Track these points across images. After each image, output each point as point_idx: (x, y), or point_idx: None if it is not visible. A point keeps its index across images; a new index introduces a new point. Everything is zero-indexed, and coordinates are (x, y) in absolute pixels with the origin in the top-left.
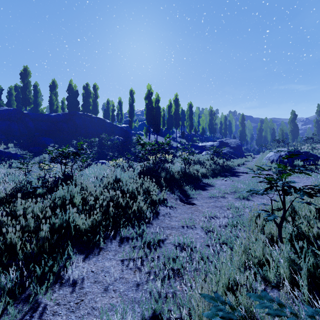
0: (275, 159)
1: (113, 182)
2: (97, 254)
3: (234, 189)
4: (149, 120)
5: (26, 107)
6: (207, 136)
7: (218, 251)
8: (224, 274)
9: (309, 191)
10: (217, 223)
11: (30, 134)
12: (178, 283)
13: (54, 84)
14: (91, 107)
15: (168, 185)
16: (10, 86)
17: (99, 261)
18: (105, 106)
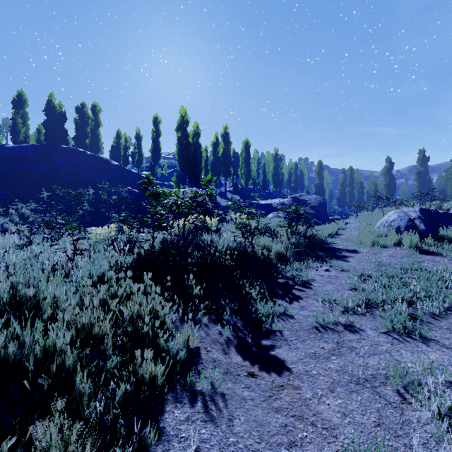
0: (403, 226)
1: (3, 311)
2: None
3: (364, 299)
4: (183, 163)
5: None
6: (270, 191)
7: None
8: None
9: None
10: None
11: None
12: None
13: (21, 98)
14: (89, 141)
15: (207, 289)
16: None
17: None
18: (114, 141)
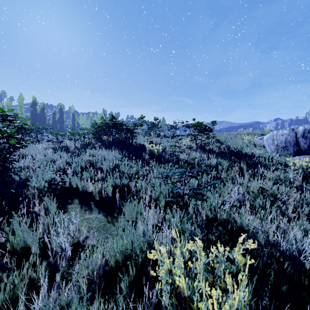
0: None
1: None
2: None
3: None
4: (33, 123)
5: None
6: None
7: None
8: None
9: None
10: None
11: None
12: None
13: None
14: None
15: None
16: None
17: None
18: None
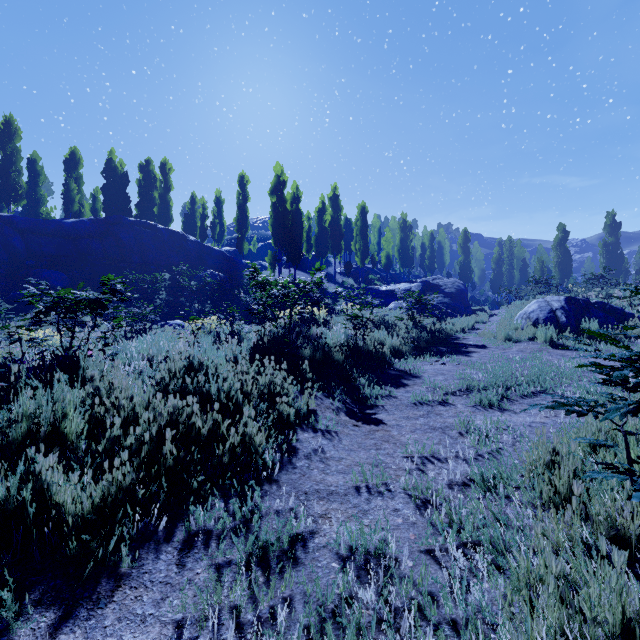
0: (542, 318)
1: (184, 373)
2: (104, 601)
3: (466, 385)
4: (278, 237)
5: (10, 206)
6: (396, 272)
7: (462, 574)
8: None
9: None
10: (441, 475)
11: (15, 263)
12: None
13: (74, 157)
14: (157, 209)
15: (318, 375)
16: None
17: (106, 632)
18: (187, 207)
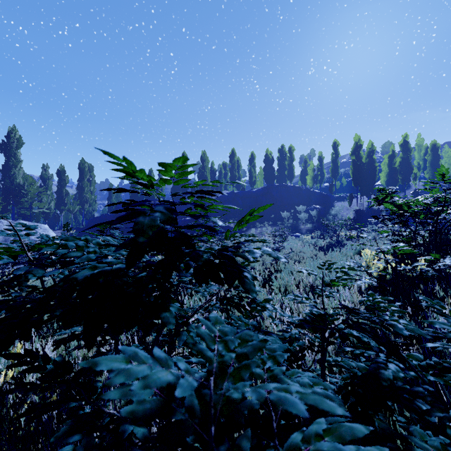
0: None
1: (299, 251)
2: None
3: None
4: (356, 181)
5: (233, 184)
6: None
7: None
8: None
9: None
10: None
11: (240, 211)
12: None
13: (252, 156)
14: (287, 172)
15: None
16: (220, 166)
17: None
18: (302, 166)
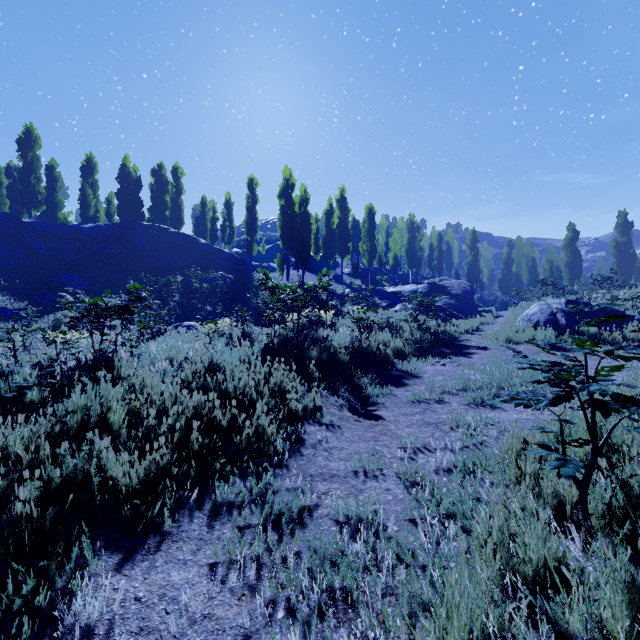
0: (542, 321)
1: (204, 373)
2: (154, 550)
3: (462, 384)
4: (287, 239)
5: (31, 211)
6: (404, 272)
7: (436, 536)
8: (458, 615)
9: (626, 392)
10: (430, 463)
11: (37, 267)
12: (344, 632)
13: (90, 163)
14: (169, 213)
15: (324, 375)
16: None
17: (158, 570)
18: (198, 210)
